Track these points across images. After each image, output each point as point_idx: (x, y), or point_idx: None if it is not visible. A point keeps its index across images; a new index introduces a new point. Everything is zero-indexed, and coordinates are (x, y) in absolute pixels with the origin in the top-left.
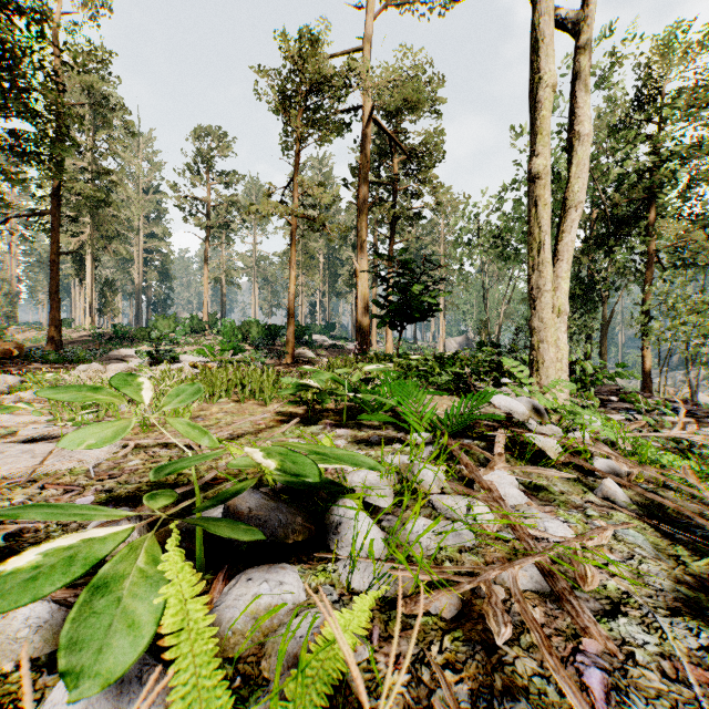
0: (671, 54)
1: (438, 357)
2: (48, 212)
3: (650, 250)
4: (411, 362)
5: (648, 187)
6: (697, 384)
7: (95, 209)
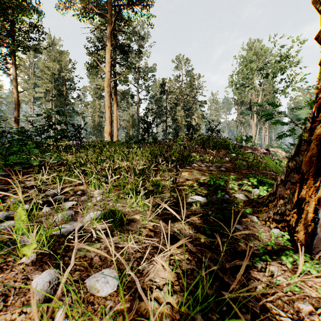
0: None
1: None
2: None
3: None
4: None
5: None
6: None
7: None
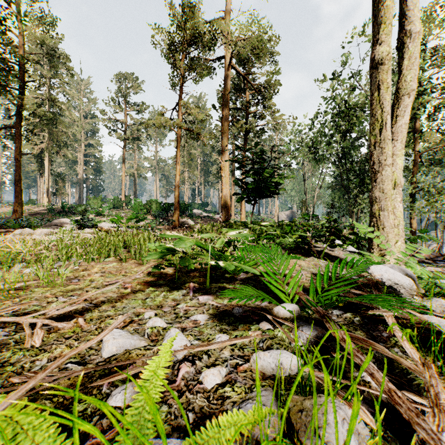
0: (431, 22)
1: (278, 224)
2: (13, 126)
3: (416, 153)
4: (263, 228)
5: (414, 112)
6: (442, 242)
7: (51, 127)
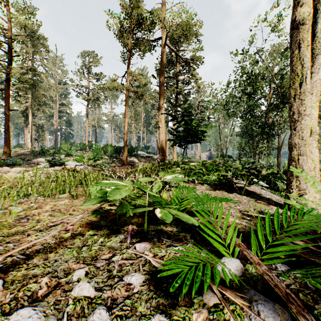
0: None
1: (202, 163)
2: (3, 89)
3: None
4: (192, 167)
5: None
6: None
7: (33, 91)
